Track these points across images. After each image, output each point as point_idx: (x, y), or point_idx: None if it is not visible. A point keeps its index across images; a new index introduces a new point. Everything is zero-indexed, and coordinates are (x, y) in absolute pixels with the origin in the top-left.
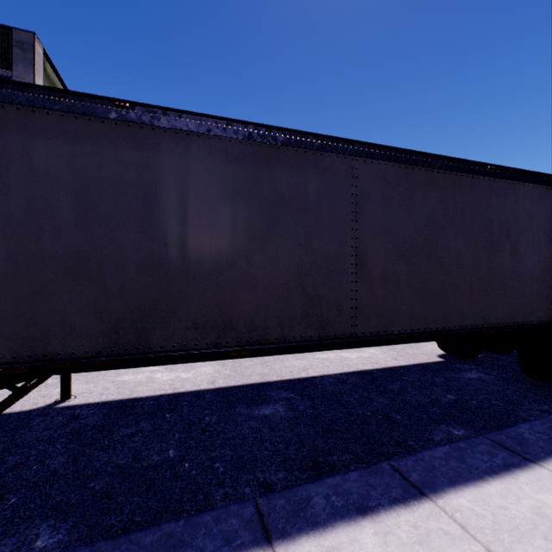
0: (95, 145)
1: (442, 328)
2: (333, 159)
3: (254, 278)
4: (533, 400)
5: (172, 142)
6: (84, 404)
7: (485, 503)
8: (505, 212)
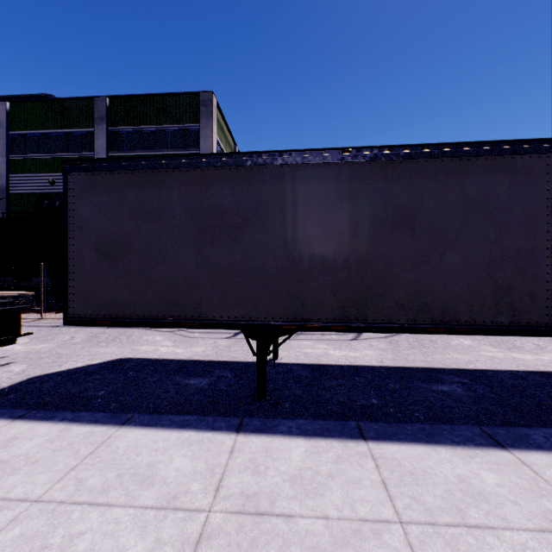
0: (331, 181)
1: None
2: (525, 160)
3: (446, 270)
4: None
5: (381, 170)
6: (290, 363)
7: None
8: None
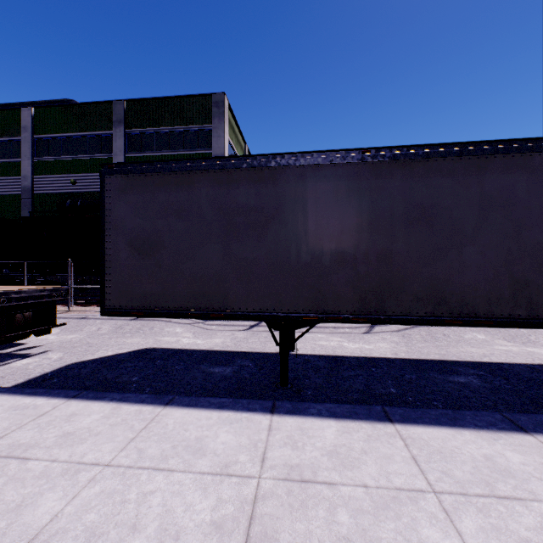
0: (351, 180)
1: None
2: None
3: (464, 264)
4: None
5: (400, 169)
6: (307, 354)
7: None
8: None
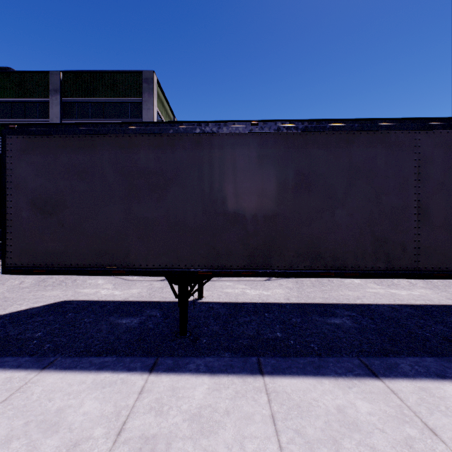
0: (242, 149)
1: None
2: (398, 135)
3: (336, 224)
4: None
5: (283, 140)
6: (212, 302)
7: None
8: None
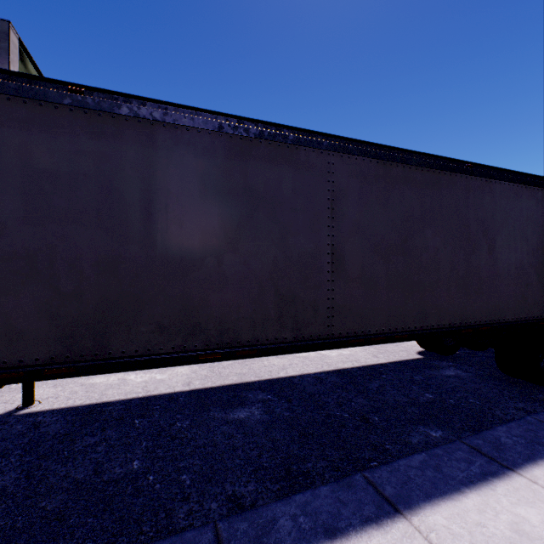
0: (46, 132)
1: (419, 327)
2: (308, 154)
3: (225, 277)
4: (509, 398)
5: (135, 132)
6: (48, 410)
7: (462, 520)
8: (482, 210)
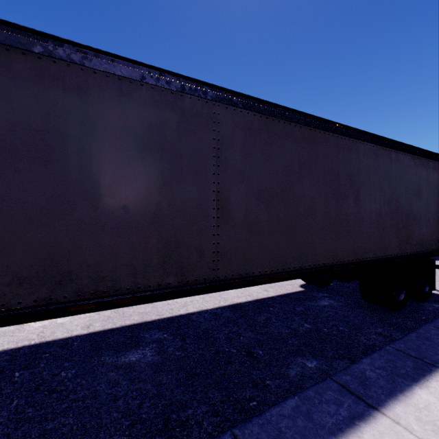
0: None
1: (298, 267)
2: (194, 102)
3: (101, 222)
4: (370, 324)
5: None
6: None
7: None
8: (350, 166)
